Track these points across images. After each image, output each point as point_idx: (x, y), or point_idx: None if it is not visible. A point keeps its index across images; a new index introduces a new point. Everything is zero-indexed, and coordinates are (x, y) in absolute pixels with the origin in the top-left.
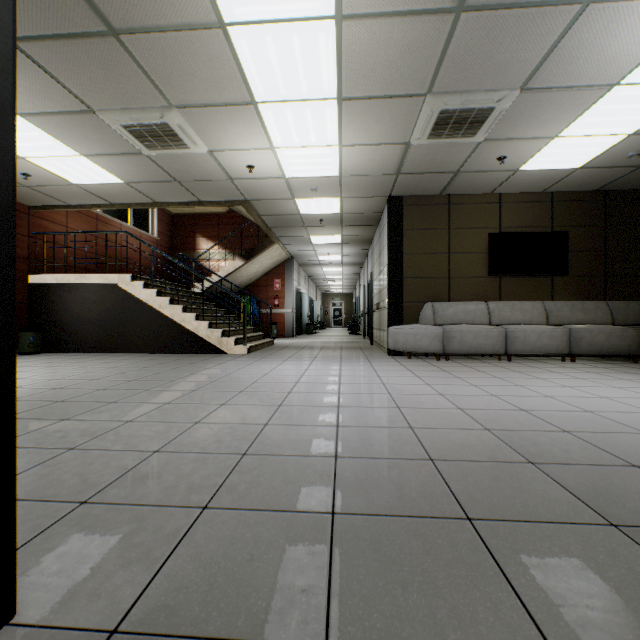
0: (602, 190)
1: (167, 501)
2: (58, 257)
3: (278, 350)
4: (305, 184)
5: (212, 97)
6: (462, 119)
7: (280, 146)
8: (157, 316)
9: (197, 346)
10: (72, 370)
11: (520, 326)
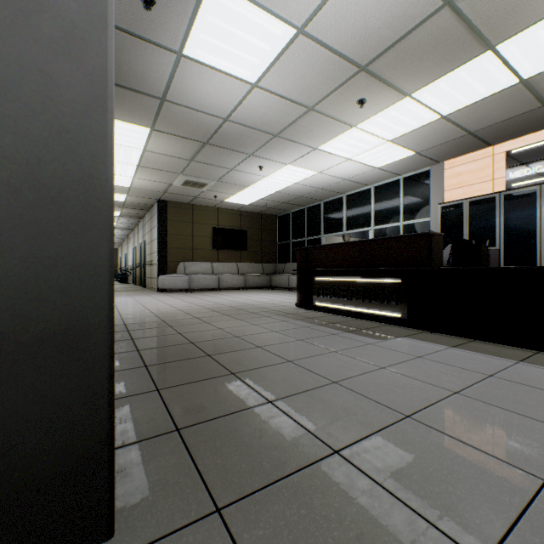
0: (261, 213)
1: None
2: None
3: None
4: None
5: None
6: (196, 183)
7: None
8: None
9: None
10: None
11: (226, 275)
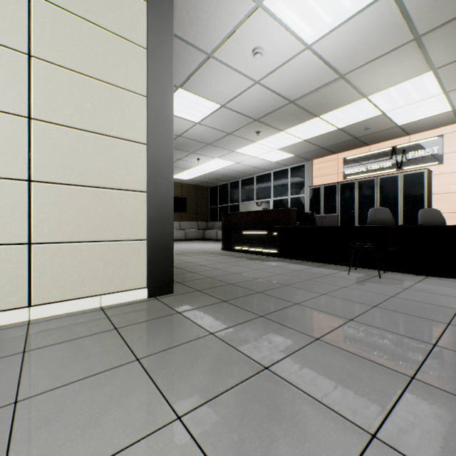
0: (197, 185)
1: None
2: None
3: None
4: None
5: None
6: None
7: None
8: None
9: None
10: None
11: None
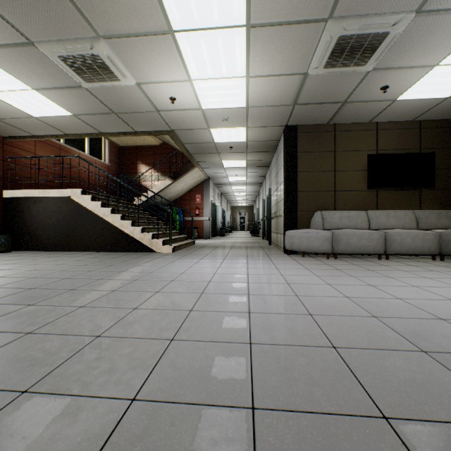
0: None
1: None
2: (28, 177)
3: (197, 249)
4: (218, 115)
5: (134, 26)
6: (357, 46)
7: (196, 78)
8: (102, 222)
9: (133, 246)
10: (22, 267)
11: (396, 230)
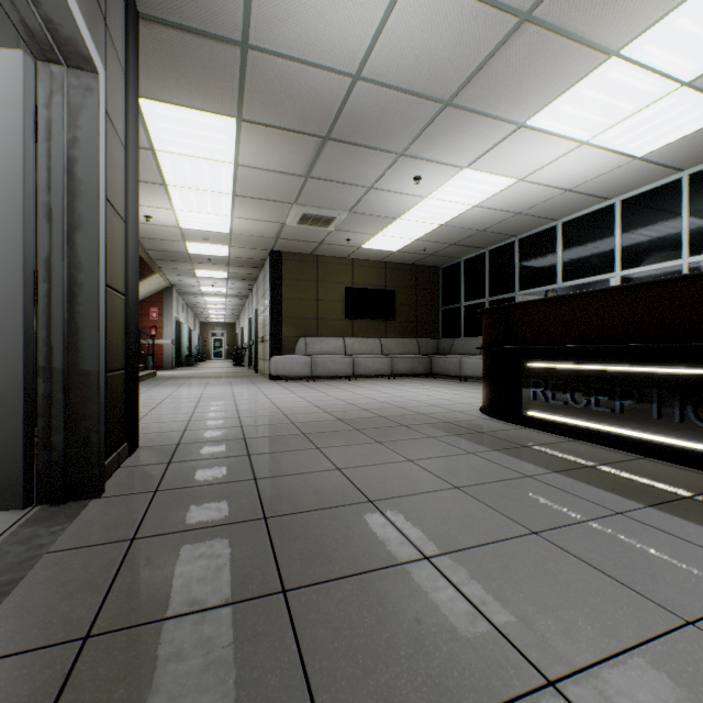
0: (415, 264)
1: (165, 431)
2: None
3: (166, 380)
4: (198, 234)
5: None
6: (318, 219)
7: (181, 209)
8: None
9: None
10: None
11: (363, 356)
